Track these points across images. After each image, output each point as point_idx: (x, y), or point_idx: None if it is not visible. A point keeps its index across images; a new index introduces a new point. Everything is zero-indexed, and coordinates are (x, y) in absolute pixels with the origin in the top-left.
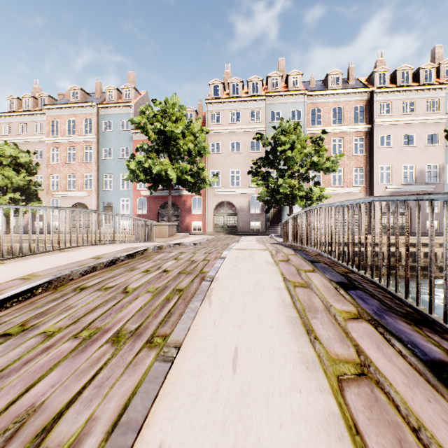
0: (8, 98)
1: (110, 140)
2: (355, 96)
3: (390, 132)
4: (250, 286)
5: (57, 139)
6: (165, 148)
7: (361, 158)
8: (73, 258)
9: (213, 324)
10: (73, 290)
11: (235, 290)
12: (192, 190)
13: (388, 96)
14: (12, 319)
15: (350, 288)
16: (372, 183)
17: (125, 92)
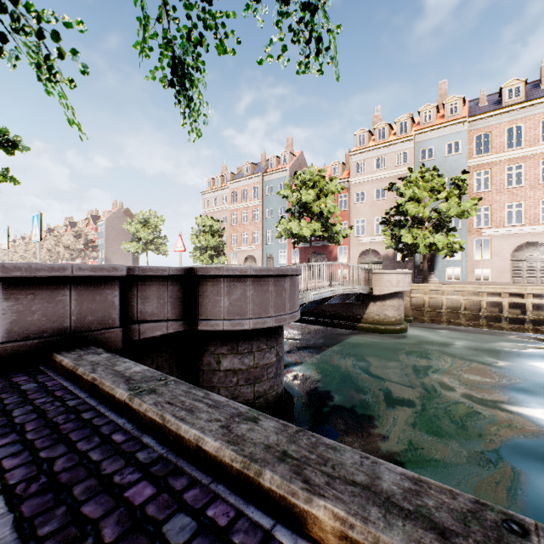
0: (207, 179)
1: (271, 201)
2: (543, 107)
3: None
4: None
5: (235, 206)
6: (303, 210)
7: None
8: None
9: None
10: None
11: None
12: (330, 242)
13: None
14: None
15: None
16: None
17: (283, 158)
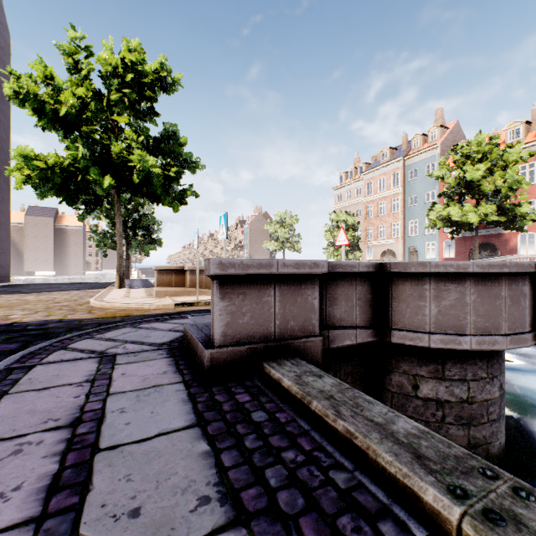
0: (339, 174)
1: (414, 187)
2: None
3: None
4: None
5: (370, 198)
6: (467, 191)
7: None
8: None
9: None
10: None
11: None
12: (508, 228)
13: None
14: None
15: None
16: None
17: (430, 135)
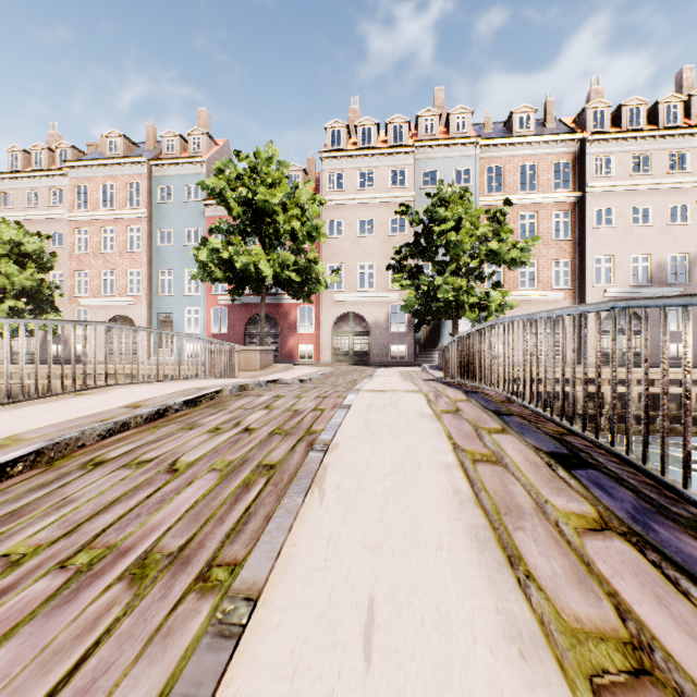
0: (9, 150)
1: (169, 216)
2: (556, 147)
3: (612, 204)
4: (394, 461)
5: (85, 215)
6: (255, 227)
7: (566, 245)
8: (94, 407)
9: (325, 542)
10: (81, 467)
11: (368, 468)
12: (299, 294)
13: (608, 147)
14: None
15: (575, 465)
16: (582, 284)
17: (193, 141)
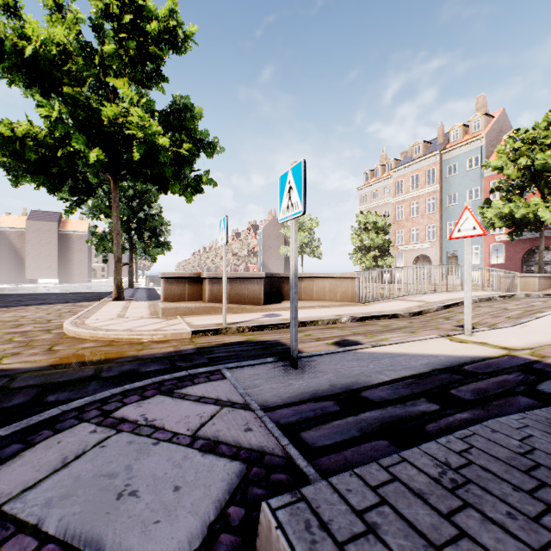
0: (364, 173)
1: (454, 184)
2: None
3: None
4: None
5: (401, 197)
6: (533, 183)
7: None
8: (461, 295)
9: None
10: (475, 306)
11: None
12: None
13: None
14: (457, 310)
15: None
16: None
17: (473, 125)
